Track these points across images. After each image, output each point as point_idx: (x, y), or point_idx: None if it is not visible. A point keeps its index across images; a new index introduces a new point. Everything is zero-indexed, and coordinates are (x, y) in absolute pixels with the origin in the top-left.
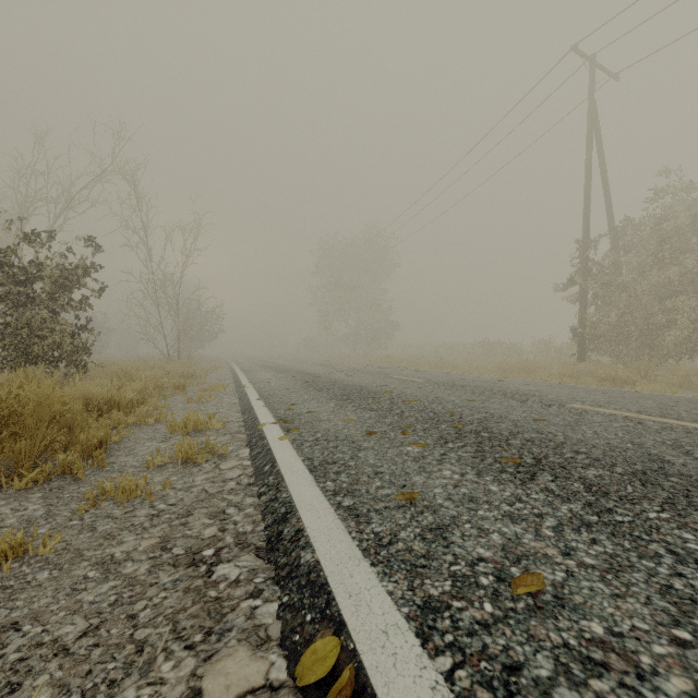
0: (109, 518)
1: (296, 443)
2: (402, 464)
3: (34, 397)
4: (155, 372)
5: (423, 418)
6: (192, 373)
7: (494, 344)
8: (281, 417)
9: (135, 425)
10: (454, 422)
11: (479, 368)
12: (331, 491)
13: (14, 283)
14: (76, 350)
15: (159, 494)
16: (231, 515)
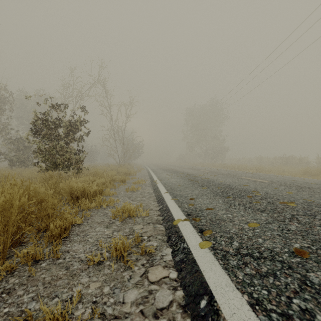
0: None
1: (219, 256)
2: None
3: (7, 201)
4: (111, 172)
5: None
6: (129, 172)
7: (289, 157)
8: (188, 211)
9: (95, 208)
10: None
11: (286, 171)
12: None
13: (49, 129)
14: (77, 161)
15: None
16: None
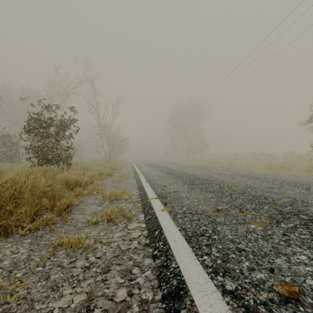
0: (59, 267)
1: (171, 214)
2: (256, 242)
3: (32, 183)
4: (99, 167)
5: (247, 199)
6: (115, 167)
7: (260, 154)
8: (159, 194)
9: (87, 195)
10: (271, 204)
11: (254, 166)
12: (209, 267)
13: (41, 127)
14: (67, 157)
15: (92, 247)
16: (136, 275)
